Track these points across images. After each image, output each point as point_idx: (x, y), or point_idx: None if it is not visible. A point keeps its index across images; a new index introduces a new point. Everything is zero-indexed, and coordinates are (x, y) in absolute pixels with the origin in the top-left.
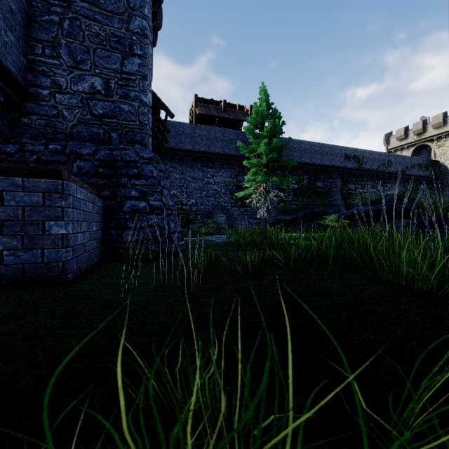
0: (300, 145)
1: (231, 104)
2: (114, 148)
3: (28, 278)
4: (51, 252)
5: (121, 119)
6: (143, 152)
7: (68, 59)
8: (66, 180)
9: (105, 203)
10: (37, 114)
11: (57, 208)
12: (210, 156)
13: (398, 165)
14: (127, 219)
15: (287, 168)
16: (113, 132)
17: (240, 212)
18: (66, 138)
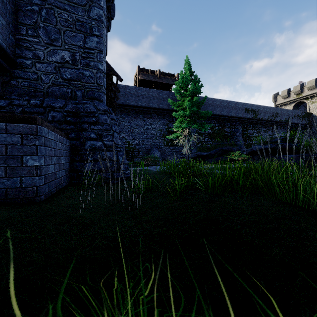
0: (213, 102)
1: (164, 73)
2: (79, 103)
3: (10, 199)
4: (28, 179)
5: (83, 82)
6: (99, 106)
7: (45, 38)
8: (39, 125)
9: (72, 143)
10: (22, 78)
11: (32, 146)
12: (149, 109)
13: (283, 116)
14: (87, 155)
15: (204, 118)
16: (78, 91)
17: (170, 150)
18: (44, 95)
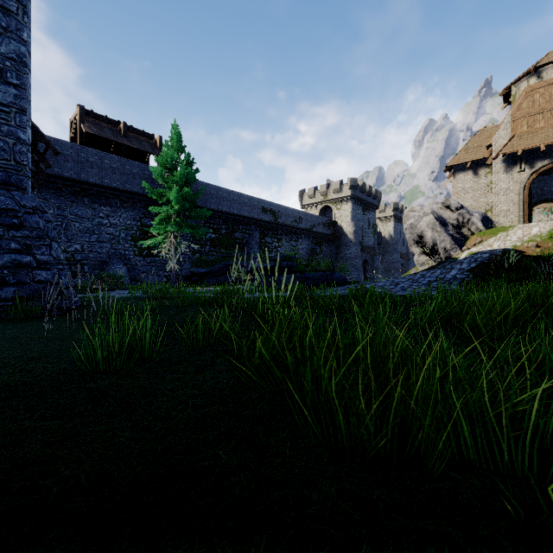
0: (218, 192)
1: (135, 129)
2: None
3: None
4: None
5: None
6: (25, 200)
7: None
8: None
9: None
10: None
11: None
12: (104, 190)
13: (307, 222)
14: (5, 275)
15: (200, 218)
16: None
17: (146, 263)
18: None
